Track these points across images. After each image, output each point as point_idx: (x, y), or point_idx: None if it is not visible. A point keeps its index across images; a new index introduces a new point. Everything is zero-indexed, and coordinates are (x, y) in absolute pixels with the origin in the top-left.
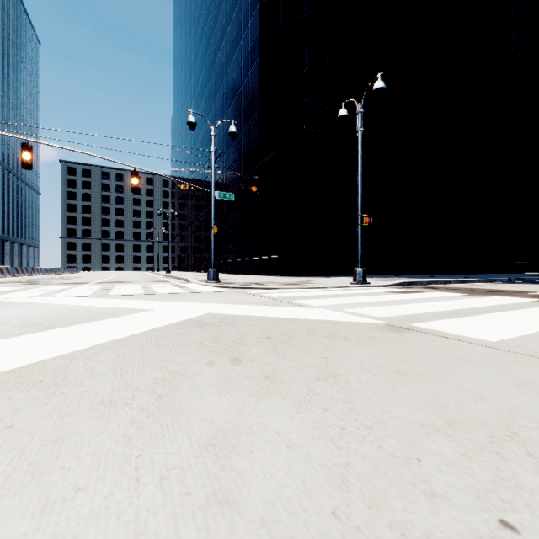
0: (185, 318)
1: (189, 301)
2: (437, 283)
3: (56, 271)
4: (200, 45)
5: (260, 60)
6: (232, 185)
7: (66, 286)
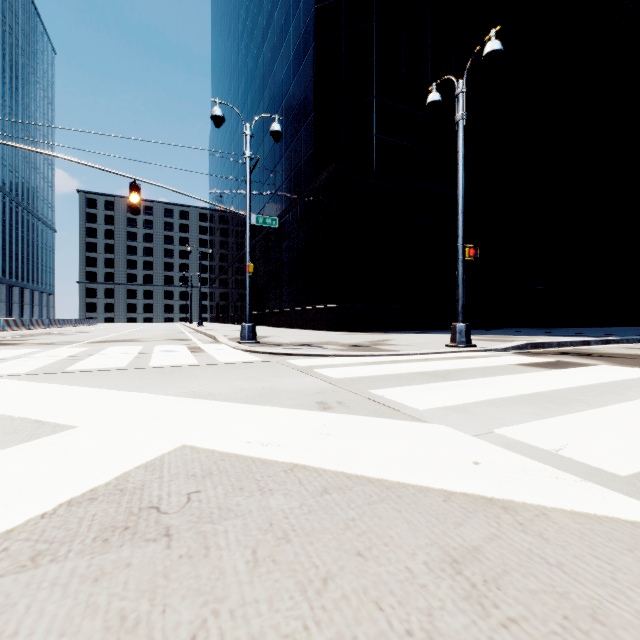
0: (100, 480)
1: (180, 391)
2: (572, 344)
3: (63, 323)
4: (241, 43)
5: (315, 47)
6: (279, 214)
7: (32, 350)
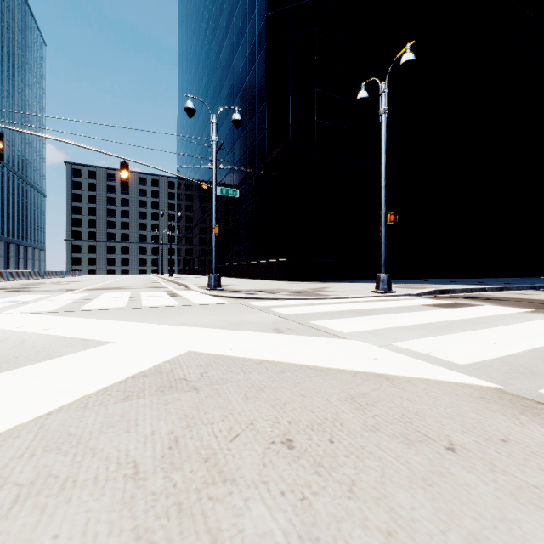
0: (146, 367)
1: (174, 322)
2: (472, 291)
3: (56, 275)
4: (204, 40)
5: (267, 47)
6: (237, 184)
7: (44, 295)
